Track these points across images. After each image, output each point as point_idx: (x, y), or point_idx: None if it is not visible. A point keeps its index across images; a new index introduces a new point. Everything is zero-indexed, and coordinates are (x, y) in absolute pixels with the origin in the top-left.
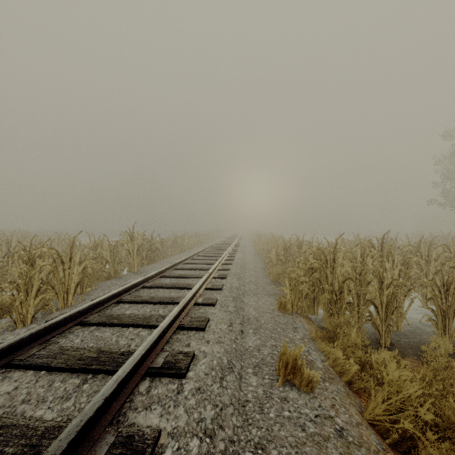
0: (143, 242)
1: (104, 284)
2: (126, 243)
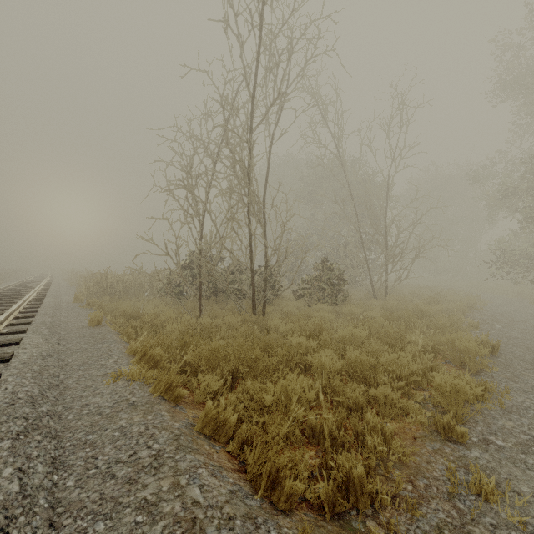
0: None
1: None
2: None
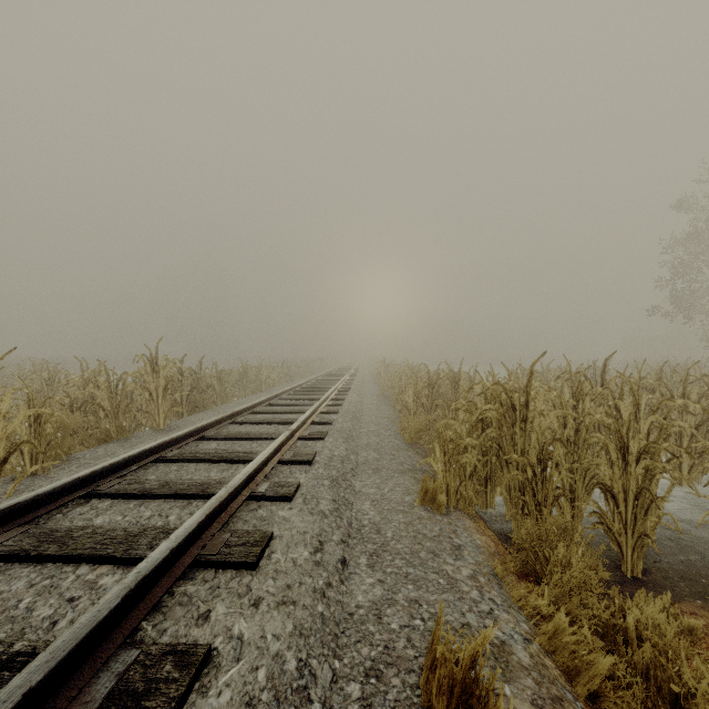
0: (178, 374)
1: (90, 454)
2: (142, 376)
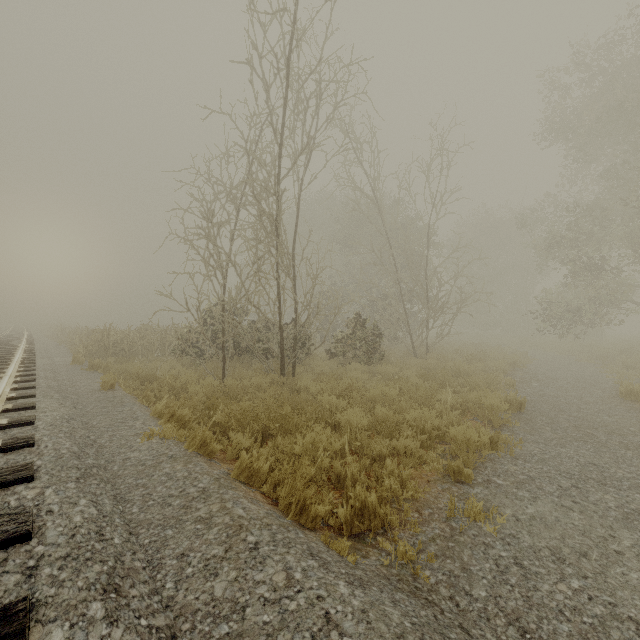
0: None
1: None
2: None
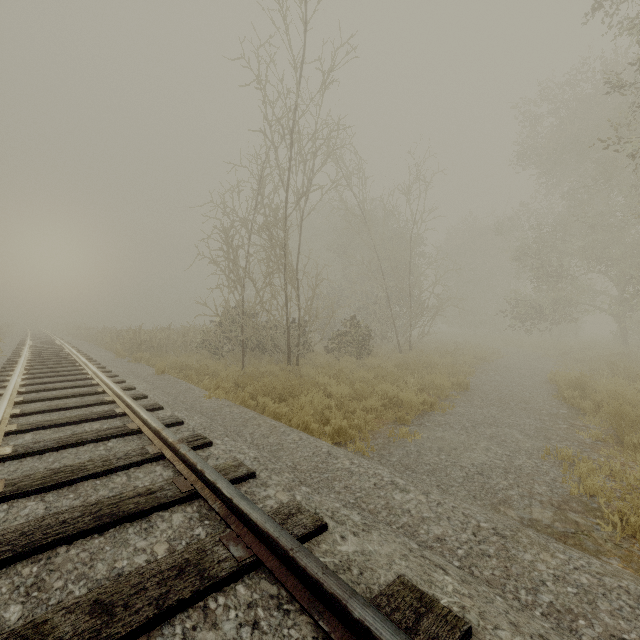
0: None
1: None
2: None
